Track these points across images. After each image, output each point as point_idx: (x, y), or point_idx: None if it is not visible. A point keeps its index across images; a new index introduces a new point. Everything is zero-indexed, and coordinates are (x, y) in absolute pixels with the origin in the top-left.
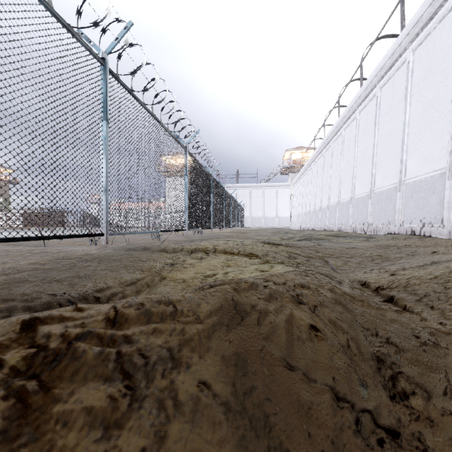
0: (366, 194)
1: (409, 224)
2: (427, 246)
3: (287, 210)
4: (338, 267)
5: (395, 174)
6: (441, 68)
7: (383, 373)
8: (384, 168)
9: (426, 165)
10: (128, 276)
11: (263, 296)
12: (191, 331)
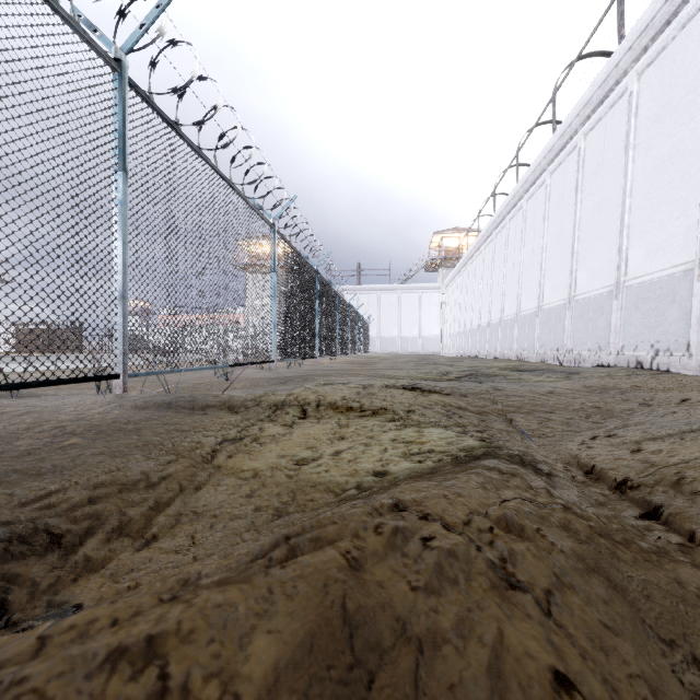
0: (563, 303)
1: (632, 351)
2: (669, 390)
3: (435, 326)
4: (534, 432)
5: (609, 270)
6: (684, 101)
7: None
8: (591, 261)
9: (661, 257)
10: (143, 469)
11: (424, 579)
12: None
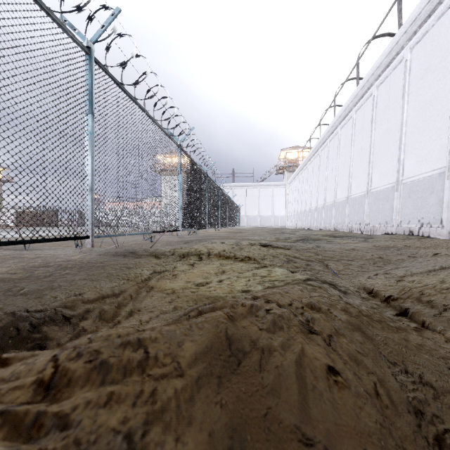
0: (363, 194)
1: (407, 224)
2: (428, 248)
3: (282, 209)
4: (340, 271)
5: (392, 173)
6: (439, 66)
7: (424, 432)
8: (381, 167)
9: (425, 164)
10: (110, 287)
11: (266, 325)
12: (166, 394)
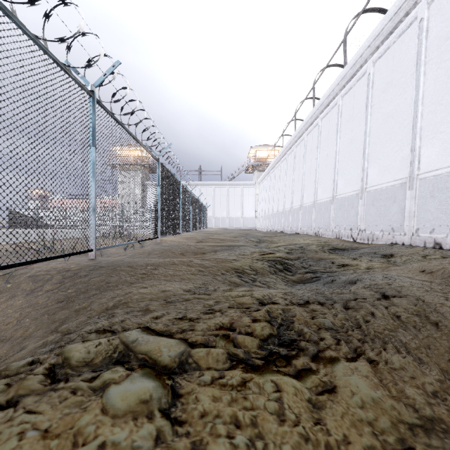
0: (355, 193)
1: (429, 233)
2: None
3: (252, 210)
4: None
5: (400, 166)
6: None
7: None
8: (382, 160)
9: None
10: None
11: None
12: None
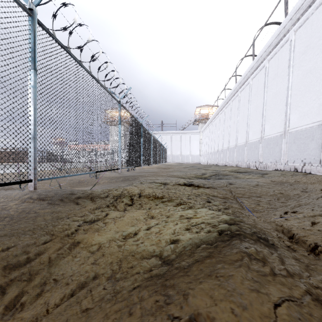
0: (258, 140)
1: (292, 163)
2: (313, 183)
3: (197, 150)
4: (253, 209)
5: (280, 125)
6: (317, 43)
7: None
8: (272, 120)
9: (306, 118)
10: (26, 247)
11: None
12: None
